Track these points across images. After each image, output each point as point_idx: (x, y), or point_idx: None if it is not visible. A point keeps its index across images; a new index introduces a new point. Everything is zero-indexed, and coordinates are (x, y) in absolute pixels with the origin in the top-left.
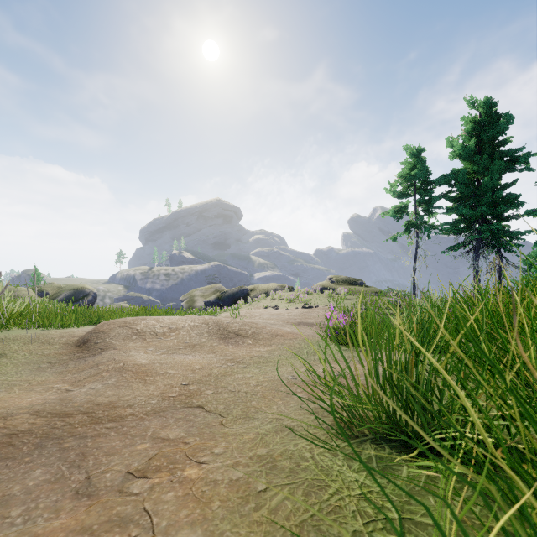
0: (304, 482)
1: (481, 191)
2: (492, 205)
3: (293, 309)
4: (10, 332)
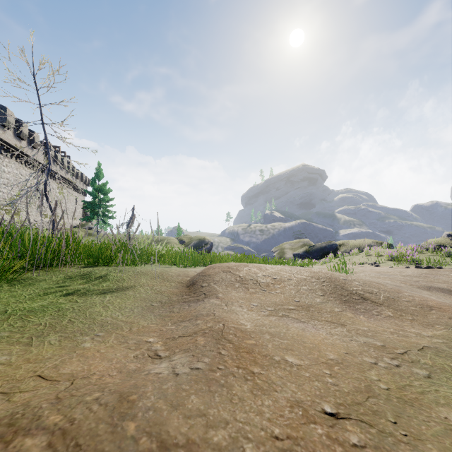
0: None
1: None
2: None
3: (401, 268)
4: (149, 267)
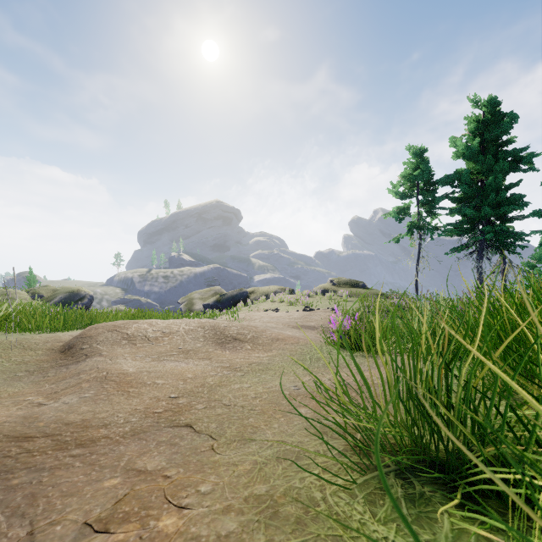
0: (315, 539)
1: (484, 192)
2: (495, 206)
3: (294, 311)
4: None
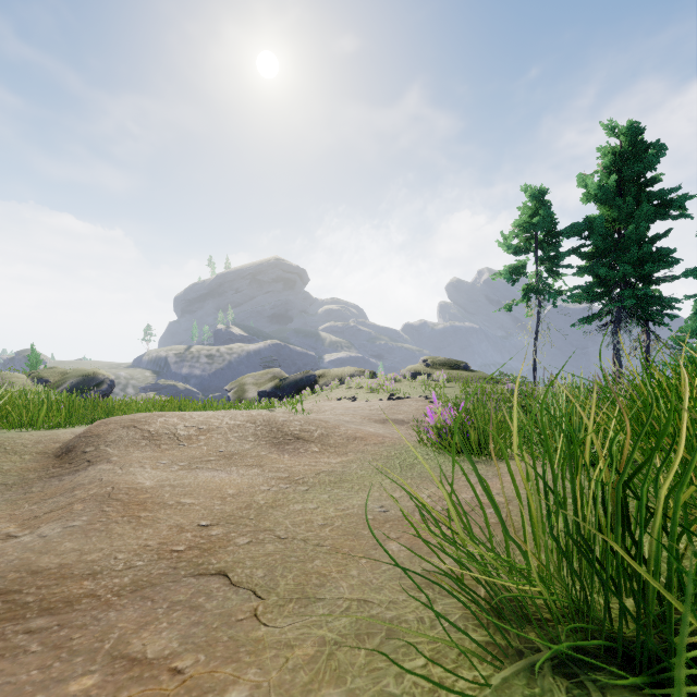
0: None
1: (623, 245)
2: (637, 264)
3: (375, 401)
4: None
